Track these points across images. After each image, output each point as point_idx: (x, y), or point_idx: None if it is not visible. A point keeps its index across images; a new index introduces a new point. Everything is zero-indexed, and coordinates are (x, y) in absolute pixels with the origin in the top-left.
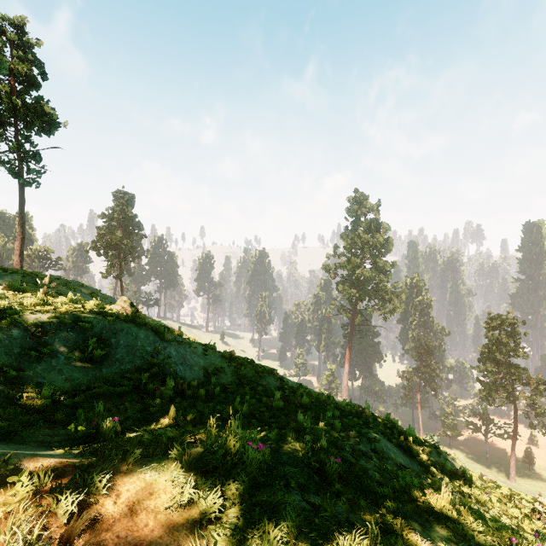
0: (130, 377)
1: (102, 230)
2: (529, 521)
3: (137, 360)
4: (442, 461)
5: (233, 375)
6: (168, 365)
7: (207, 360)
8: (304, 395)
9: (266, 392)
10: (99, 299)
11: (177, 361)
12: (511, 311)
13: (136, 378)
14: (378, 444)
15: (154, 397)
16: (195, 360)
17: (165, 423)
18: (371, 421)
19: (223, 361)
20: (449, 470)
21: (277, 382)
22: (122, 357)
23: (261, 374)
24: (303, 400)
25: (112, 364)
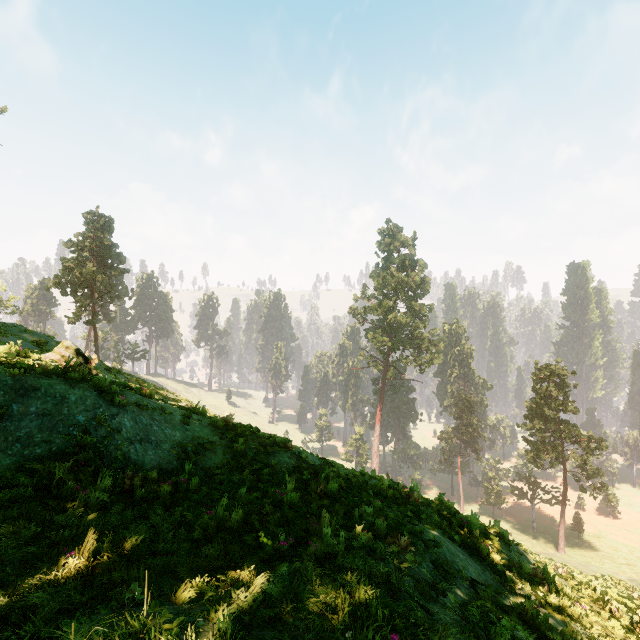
0: (38, 469)
1: (69, 262)
2: (636, 639)
3: (57, 438)
4: (514, 558)
5: (226, 453)
6: (114, 444)
7: (188, 432)
8: (330, 479)
9: (275, 476)
10: (20, 344)
11: (133, 436)
12: (560, 361)
13: (46, 470)
14: (439, 548)
15: (75, 505)
16: (167, 433)
17: (71, 565)
18: (422, 510)
19: (214, 432)
20: (527, 572)
21: (292, 459)
22: (29, 434)
23: (269, 448)
24: (329, 487)
25: (5, 448)
